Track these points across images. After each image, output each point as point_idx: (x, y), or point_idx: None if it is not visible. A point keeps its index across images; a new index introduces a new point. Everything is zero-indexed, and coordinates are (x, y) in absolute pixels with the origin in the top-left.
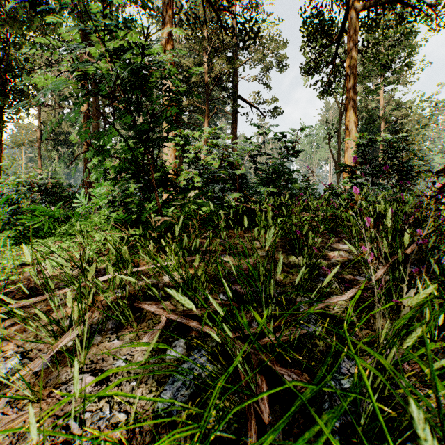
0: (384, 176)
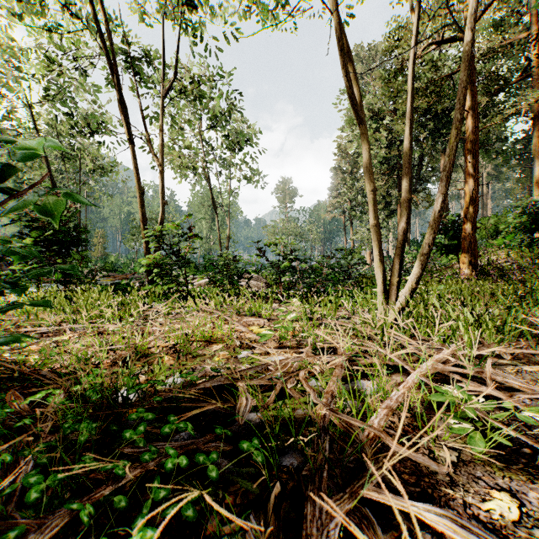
0: None
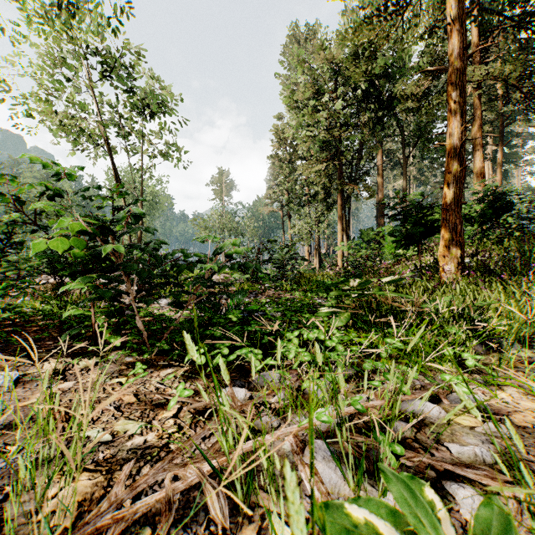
0: None
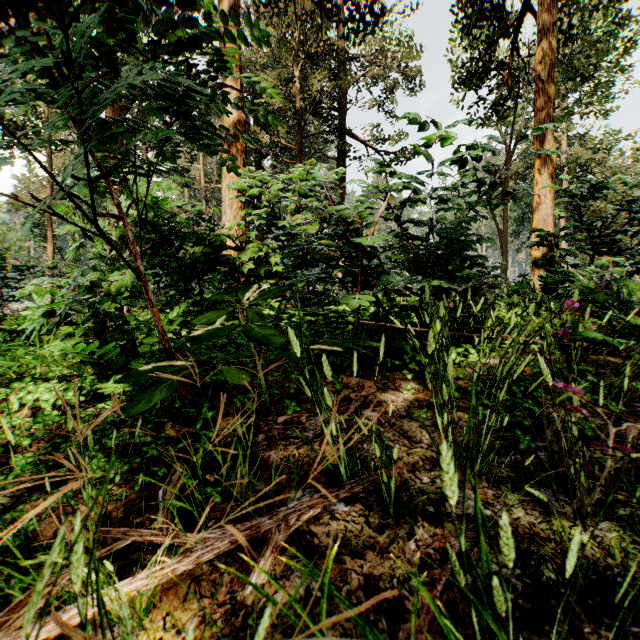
0: (614, 253)
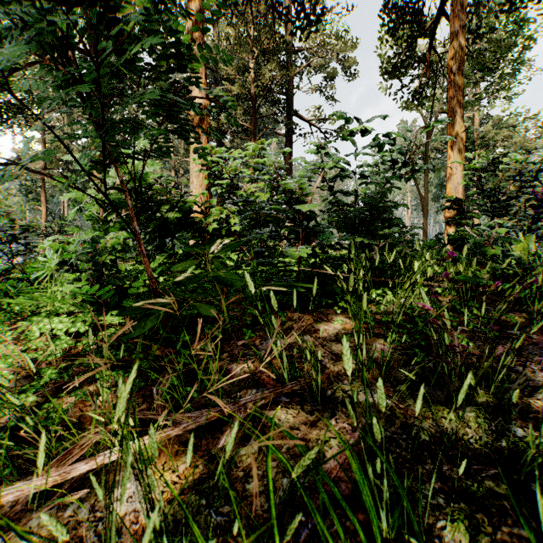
0: (511, 215)
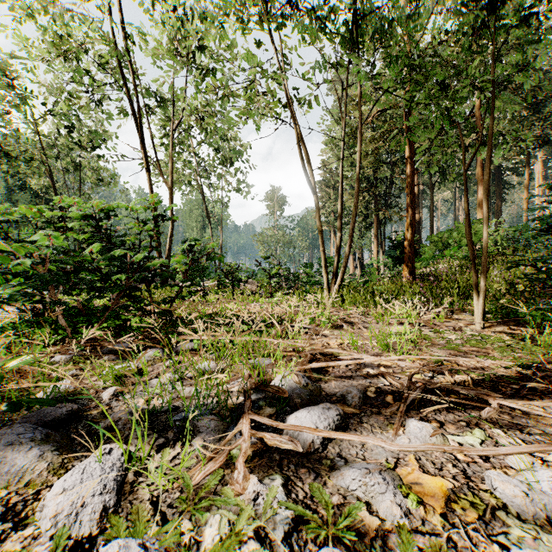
0: None
